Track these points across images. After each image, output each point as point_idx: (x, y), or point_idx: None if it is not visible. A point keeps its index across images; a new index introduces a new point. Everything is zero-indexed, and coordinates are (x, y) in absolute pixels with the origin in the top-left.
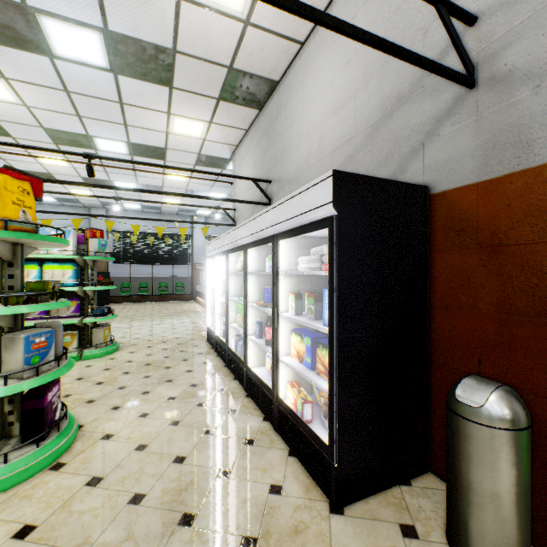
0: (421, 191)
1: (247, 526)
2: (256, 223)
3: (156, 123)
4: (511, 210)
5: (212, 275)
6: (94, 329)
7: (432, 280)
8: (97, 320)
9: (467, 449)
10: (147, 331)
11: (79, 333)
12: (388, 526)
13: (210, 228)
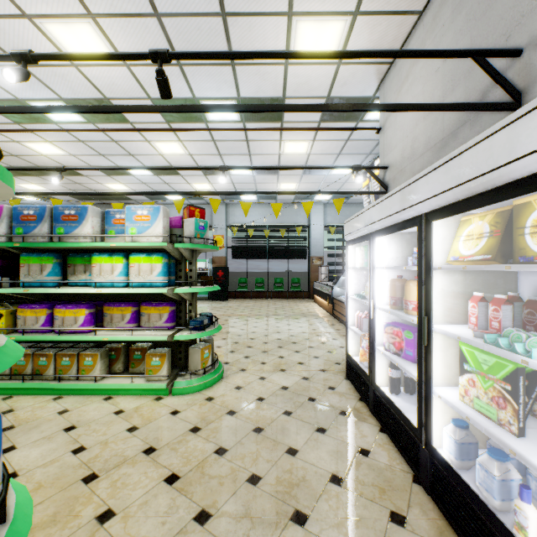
0: None
1: None
2: None
3: (271, 46)
4: None
5: (354, 271)
6: (190, 347)
7: None
8: (191, 337)
9: None
10: (260, 343)
11: (175, 350)
12: None
13: (329, 216)
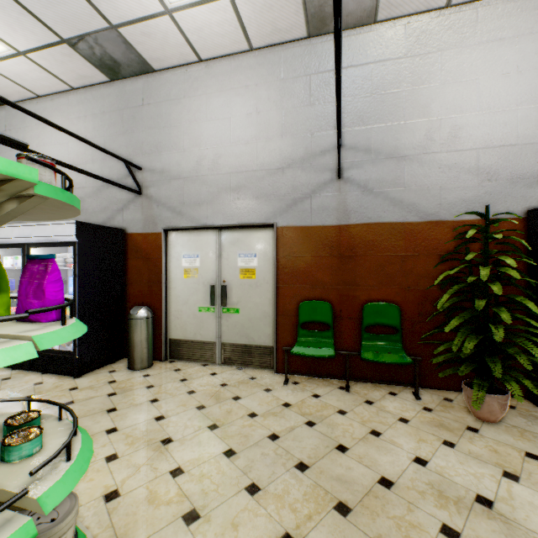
0: (122, 231)
1: (26, 394)
2: (2, 231)
3: None
4: (152, 246)
5: None
6: None
7: (127, 272)
8: None
9: (133, 330)
10: None
11: None
12: (104, 373)
13: None
